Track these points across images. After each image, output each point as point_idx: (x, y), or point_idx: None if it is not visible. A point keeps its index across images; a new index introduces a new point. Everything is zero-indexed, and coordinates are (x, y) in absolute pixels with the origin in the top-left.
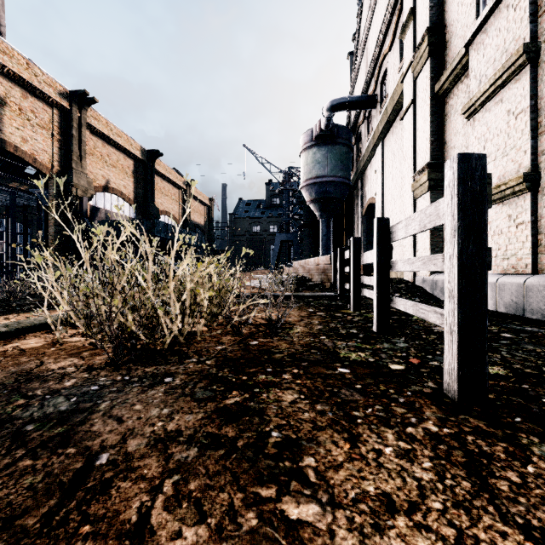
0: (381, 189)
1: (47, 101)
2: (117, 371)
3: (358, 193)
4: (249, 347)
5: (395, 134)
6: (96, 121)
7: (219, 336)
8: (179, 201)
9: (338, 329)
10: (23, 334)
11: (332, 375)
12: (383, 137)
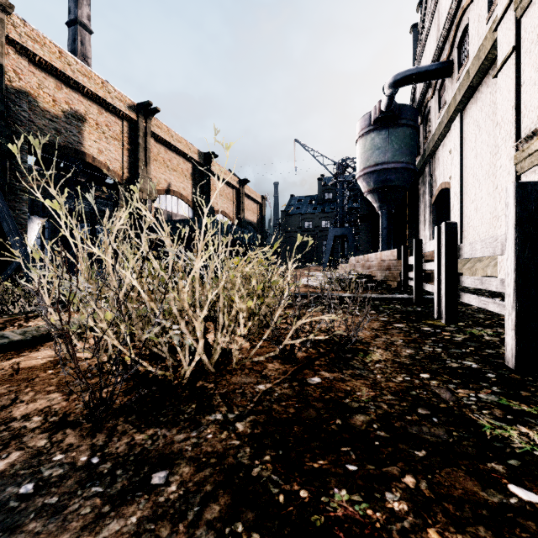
0: (459, 170)
1: (118, 115)
2: (91, 436)
3: (426, 179)
4: (307, 391)
5: (480, 100)
6: (159, 129)
7: (263, 362)
8: (233, 200)
9: (442, 359)
10: (41, 342)
11: (510, 518)
12: (462, 108)
